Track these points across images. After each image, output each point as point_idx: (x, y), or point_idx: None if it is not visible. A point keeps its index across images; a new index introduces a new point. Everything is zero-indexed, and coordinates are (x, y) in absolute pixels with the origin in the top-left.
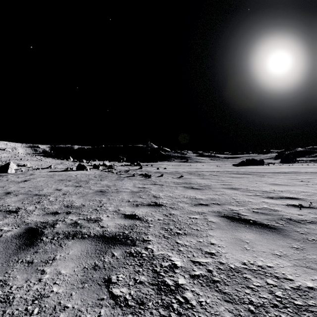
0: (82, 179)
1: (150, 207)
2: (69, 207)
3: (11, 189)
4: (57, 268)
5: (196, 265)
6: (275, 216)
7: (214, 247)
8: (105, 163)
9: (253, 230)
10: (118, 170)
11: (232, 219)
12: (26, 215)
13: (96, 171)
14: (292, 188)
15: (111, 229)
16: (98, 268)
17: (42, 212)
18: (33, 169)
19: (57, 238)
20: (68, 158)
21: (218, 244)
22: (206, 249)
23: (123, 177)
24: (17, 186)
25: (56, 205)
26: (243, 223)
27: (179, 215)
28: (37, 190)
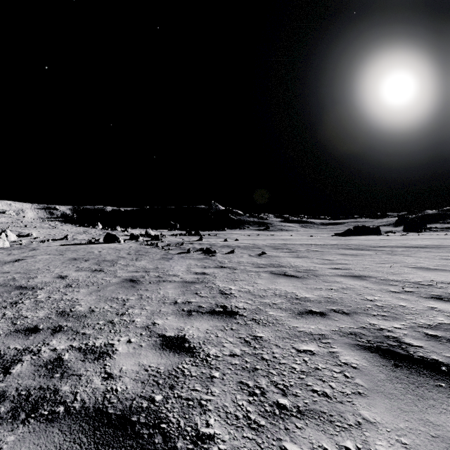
0: (108, 258)
1: (214, 317)
2: (64, 316)
3: None
4: None
5: None
6: None
7: None
8: (149, 232)
9: None
10: (167, 243)
11: (393, 357)
12: None
13: (133, 244)
14: None
15: (125, 383)
16: None
17: (9, 328)
18: (40, 240)
19: None
20: (95, 225)
21: None
22: None
23: (172, 253)
24: None
25: (43, 311)
26: (427, 374)
27: (274, 343)
28: (27, 278)
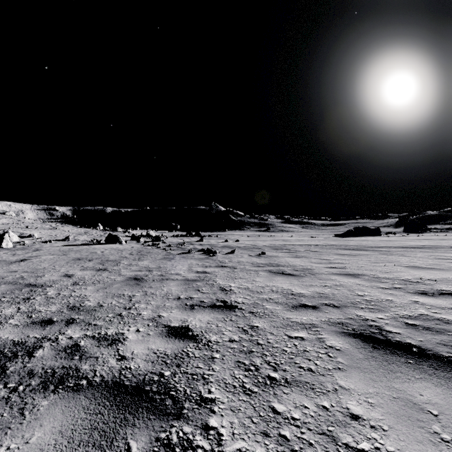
0: (111, 258)
1: (214, 311)
2: (75, 310)
3: None
4: None
5: None
6: None
7: (363, 429)
8: (150, 233)
9: (429, 375)
10: (168, 243)
11: (373, 341)
12: None
13: (134, 245)
14: (450, 275)
15: (137, 363)
16: None
17: (25, 320)
18: (42, 241)
19: (24, 389)
20: (95, 226)
21: (369, 420)
22: (345, 438)
23: (174, 254)
24: (5, 270)
25: (55, 306)
26: (400, 354)
27: (269, 331)
28: (35, 276)
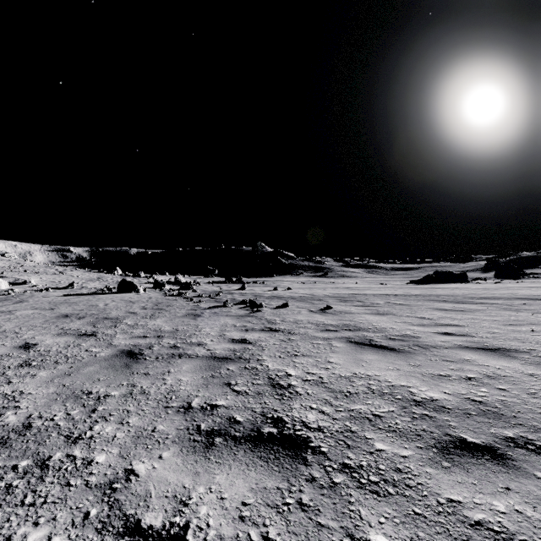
0: (113, 314)
1: (258, 457)
2: None
3: None
4: None
5: None
6: None
7: None
8: (179, 279)
9: None
10: (199, 292)
11: None
12: None
13: (154, 295)
14: None
15: None
16: None
17: None
18: (38, 289)
19: None
20: (113, 270)
21: None
22: None
23: (203, 308)
24: None
25: None
26: None
27: None
28: None
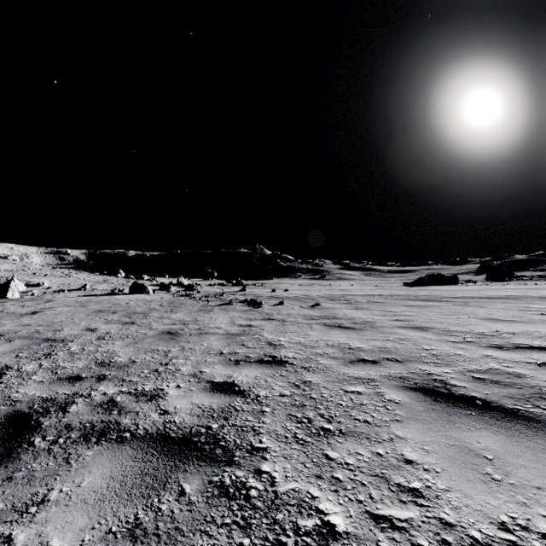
0: (138, 310)
1: (262, 366)
2: (105, 366)
3: (3, 328)
4: (44, 532)
5: (384, 530)
6: (523, 388)
7: (416, 471)
8: (182, 281)
9: (490, 425)
10: (204, 293)
11: (435, 395)
12: (16, 383)
13: (164, 295)
14: (532, 327)
15: (182, 417)
16: (143, 533)
17: (51, 377)
18: (54, 291)
19: (65, 442)
20: (116, 273)
21: (423, 464)
22: (397, 479)
23: (212, 305)
24: (16, 324)
25: (81, 362)
26: (462, 406)
27: (323, 385)
28: (52, 330)
